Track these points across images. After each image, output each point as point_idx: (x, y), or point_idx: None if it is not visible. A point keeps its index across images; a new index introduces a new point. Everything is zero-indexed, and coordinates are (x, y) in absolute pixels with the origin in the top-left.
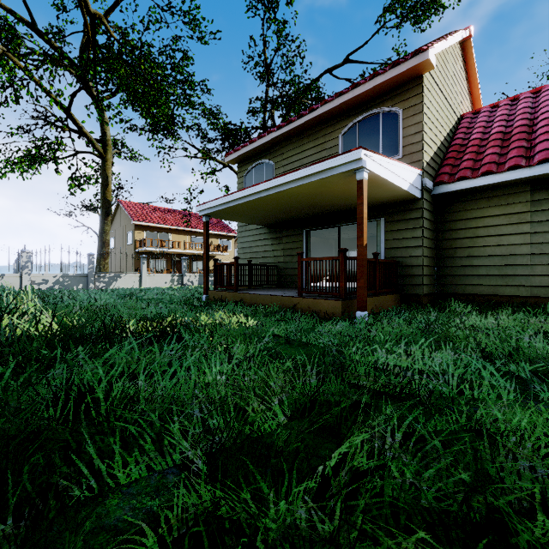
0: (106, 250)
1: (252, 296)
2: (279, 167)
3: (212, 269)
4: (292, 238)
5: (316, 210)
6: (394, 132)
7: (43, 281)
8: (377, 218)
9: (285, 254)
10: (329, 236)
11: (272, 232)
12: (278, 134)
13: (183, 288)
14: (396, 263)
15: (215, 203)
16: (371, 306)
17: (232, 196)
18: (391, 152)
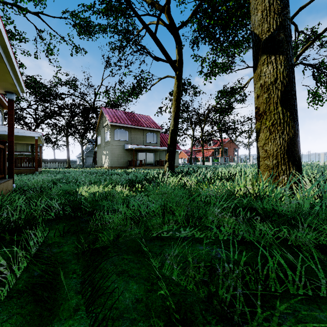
0: None
1: None
2: None
3: None
4: None
5: None
6: None
7: None
8: None
9: None
10: None
11: None
12: None
13: None
14: None
15: None
16: None
17: None
18: None
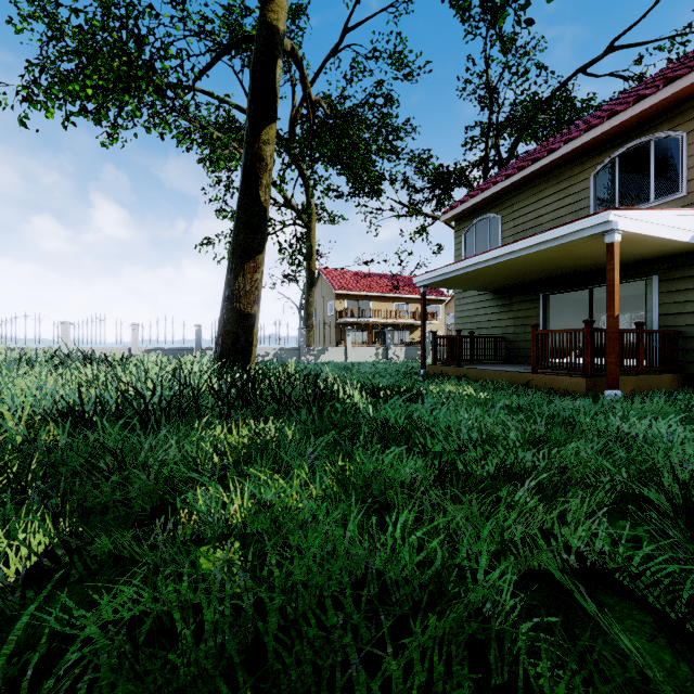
0: (311, 322)
1: (477, 371)
2: (507, 221)
3: (418, 341)
4: (525, 305)
5: (557, 272)
6: (673, 163)
7: (265, 354)
8: (647, 276)
9: (515, 324)
10: (581, 296)
11: (498, 299)
12: (506, 184)
13: (390, 363)
14: (676, 334)
15: (435, 274)
16: (630, 387)
17: (455, 265)
18: (669, 189)
